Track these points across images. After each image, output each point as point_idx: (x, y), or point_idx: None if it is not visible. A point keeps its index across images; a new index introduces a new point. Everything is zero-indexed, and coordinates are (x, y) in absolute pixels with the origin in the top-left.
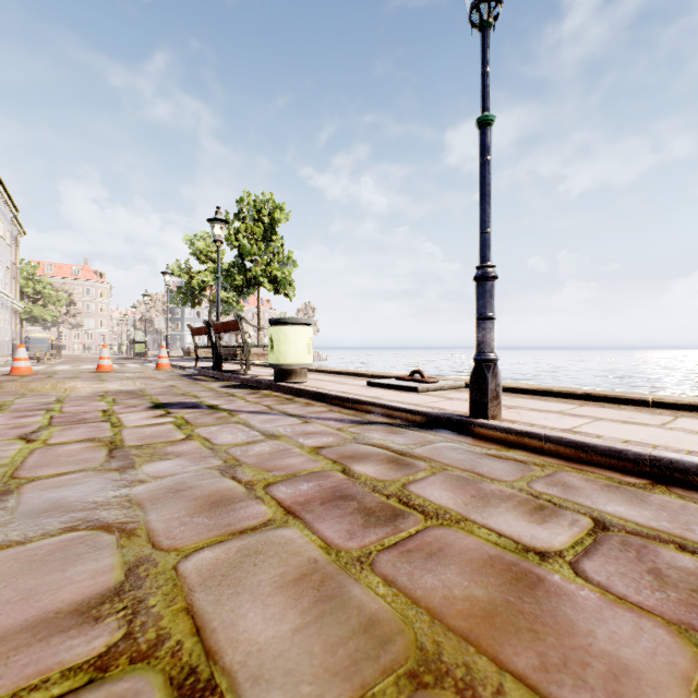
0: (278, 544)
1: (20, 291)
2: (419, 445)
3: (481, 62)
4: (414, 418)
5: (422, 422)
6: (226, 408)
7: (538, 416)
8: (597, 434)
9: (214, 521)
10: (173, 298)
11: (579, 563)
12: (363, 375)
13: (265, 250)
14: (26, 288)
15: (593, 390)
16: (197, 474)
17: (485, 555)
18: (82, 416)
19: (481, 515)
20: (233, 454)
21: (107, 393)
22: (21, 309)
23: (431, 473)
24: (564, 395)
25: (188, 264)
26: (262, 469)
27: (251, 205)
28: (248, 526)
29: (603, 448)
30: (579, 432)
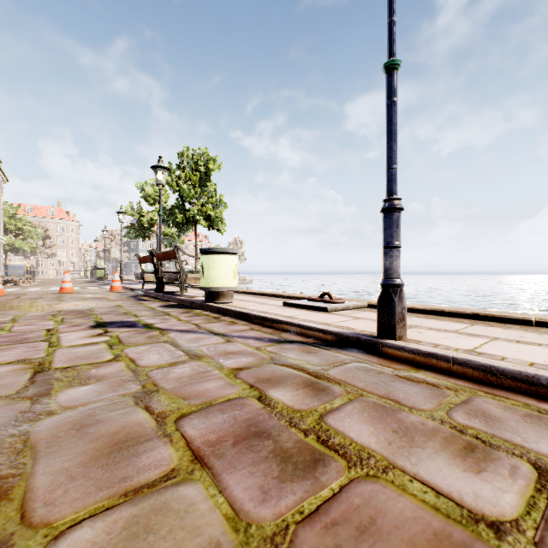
0: (176, 513)
1: (4, 227)
2: (332, 366)
3: (388, 12)
4: (326, 337)
5: (333, 341)
6: (159, 327)
7: (438, 335)
8: (500, 356)
9: (108, 473)
10: (128, 233)
11: (547, 543)
12: (280, 296)
13: (201, 194)
14: (9, 225)
15: (480, 311)
16: (111, 404)
17: (428, 530)
18: (26, 335)
19: (409, 459)
20: (154, 377)
21: (59, 312)
22: (4, 241)
23: (347, 400)
24: (454, 314)
25: (139, 205)
26: (178, 396)
27: (190, 158)
28: (146, 480)
29: (514, 372)
30: (483, 353)
